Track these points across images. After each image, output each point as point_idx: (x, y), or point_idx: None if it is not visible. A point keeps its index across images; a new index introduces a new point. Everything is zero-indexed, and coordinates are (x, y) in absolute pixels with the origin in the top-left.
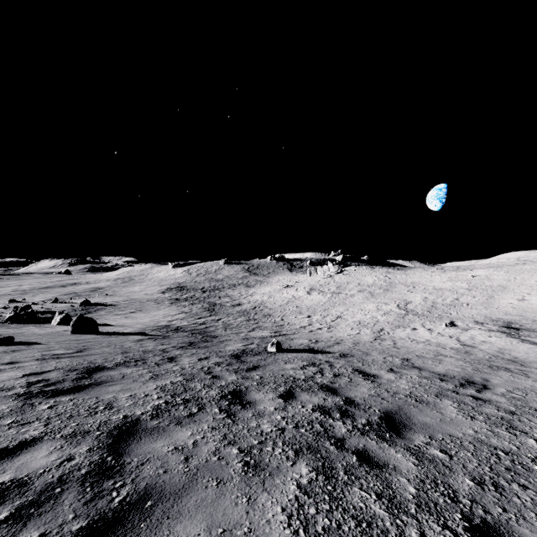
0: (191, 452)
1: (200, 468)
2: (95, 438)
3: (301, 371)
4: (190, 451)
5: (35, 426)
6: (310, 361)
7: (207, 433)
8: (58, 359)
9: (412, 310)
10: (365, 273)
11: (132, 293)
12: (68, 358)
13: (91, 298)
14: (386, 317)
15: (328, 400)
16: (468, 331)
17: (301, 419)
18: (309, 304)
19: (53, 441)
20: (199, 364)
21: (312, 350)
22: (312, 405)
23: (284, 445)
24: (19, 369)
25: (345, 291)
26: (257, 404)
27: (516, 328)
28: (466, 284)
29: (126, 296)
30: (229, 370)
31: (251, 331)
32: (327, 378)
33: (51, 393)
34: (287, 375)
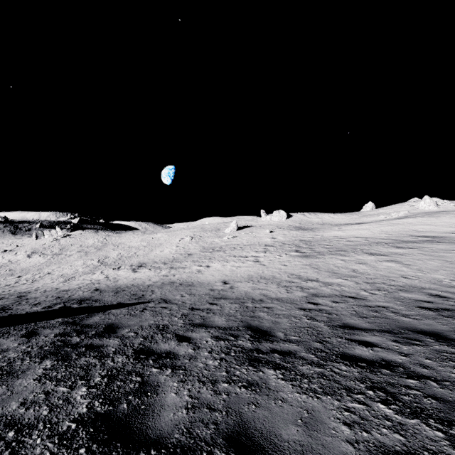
0: None
1: None
2: None
3: None
4: None
5: None
6: None
7: None
8: None
9: (105, 262)
10: (89, 237)
11: None
12: None
13: None
14: (85, 269)
15: None
16: (120, 270)
17: None
18: (25, 267)
19: None
20: None
21: None
22: None
23: None
24: None
25: (66, 252)
26: None
27: (142, 266)
28: (146, 243)
29: None
30: None
31: None
32: None
33: None
34: None
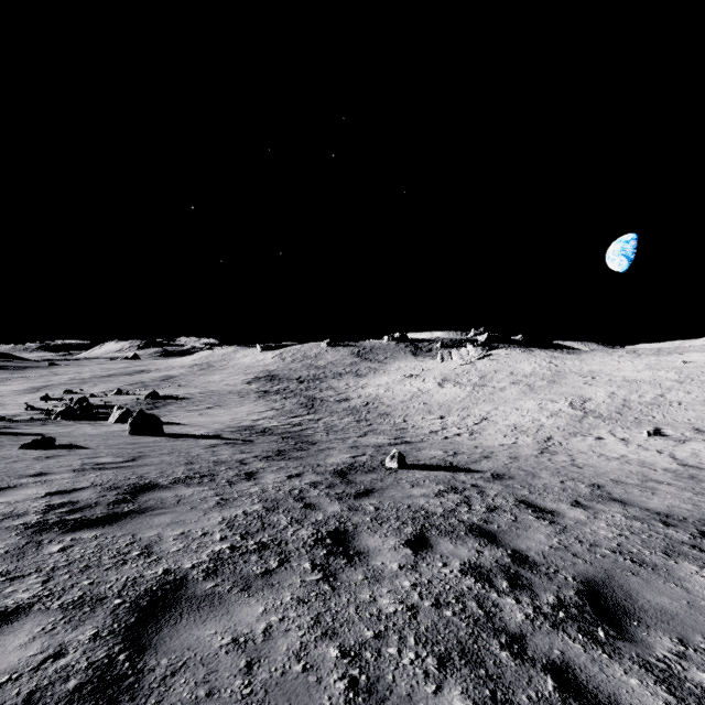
0: (259, 651)
1: (271, 690)
2: (110, 612)
3: (437, 500)
4: (258, 649)
5: (29, 583)
6: (449, 484)
7: (289, 610)
8: (100, 471)
9: (593, 411)
10: (520, 359)
11: (210, 383)
12: (113, 470)
13: (160, 389)
14: (554, 420)
15: (484, 554)
16: (686, 443)
17: (444, 590)
18: (441, 401)
19: (44, 615)
20: (287, 484)
21: (450, 466)
22: (459, 563)
23: (419, 645)
24: (45, 484)
25: (491, 383)
26: (370, 557)
27: None
28: (675, 374)
29: (203, 387)
30: (330, 495)
31: (362, 435)
32: (478, 514)
33: (72, 525)
34: (415, 506)
